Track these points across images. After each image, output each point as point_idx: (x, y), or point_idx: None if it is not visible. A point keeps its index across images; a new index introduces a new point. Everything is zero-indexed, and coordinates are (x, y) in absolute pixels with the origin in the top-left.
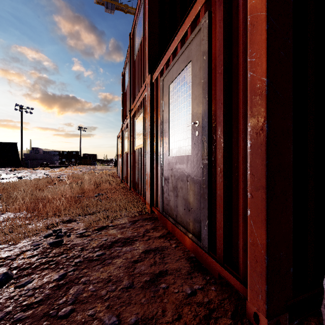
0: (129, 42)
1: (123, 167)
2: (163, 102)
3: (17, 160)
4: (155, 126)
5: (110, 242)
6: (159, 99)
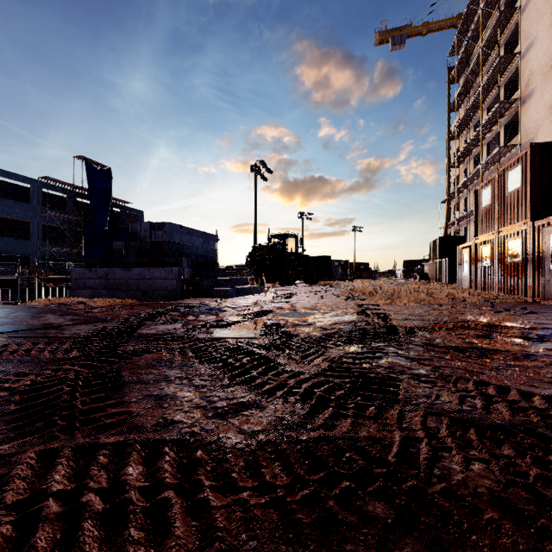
0: (496, 176)
1: (478, 278)
2: (545, 241)
3: (331, 272)
4: (536, 252)
5: (519, 304)
6: (541, 238)
